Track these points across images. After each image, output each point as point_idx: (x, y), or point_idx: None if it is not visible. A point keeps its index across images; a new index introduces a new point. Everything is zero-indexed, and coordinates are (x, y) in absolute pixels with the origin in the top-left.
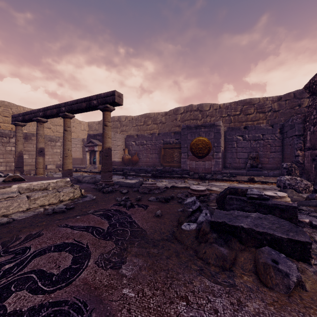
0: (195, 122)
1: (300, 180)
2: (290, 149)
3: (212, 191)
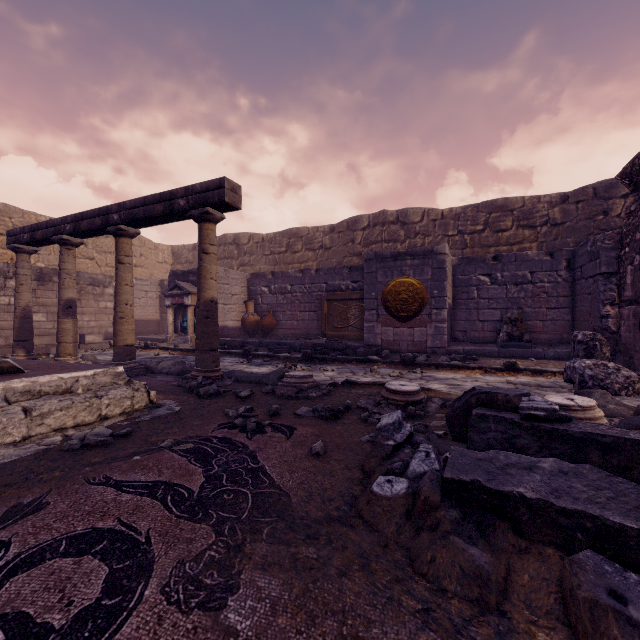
0: (393, 247)
1: (615, 368)
2: (589, 302)
3: (431, 392)
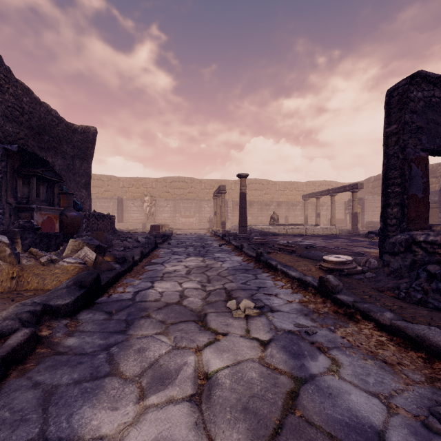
0: None
1: None
2: None
3: None
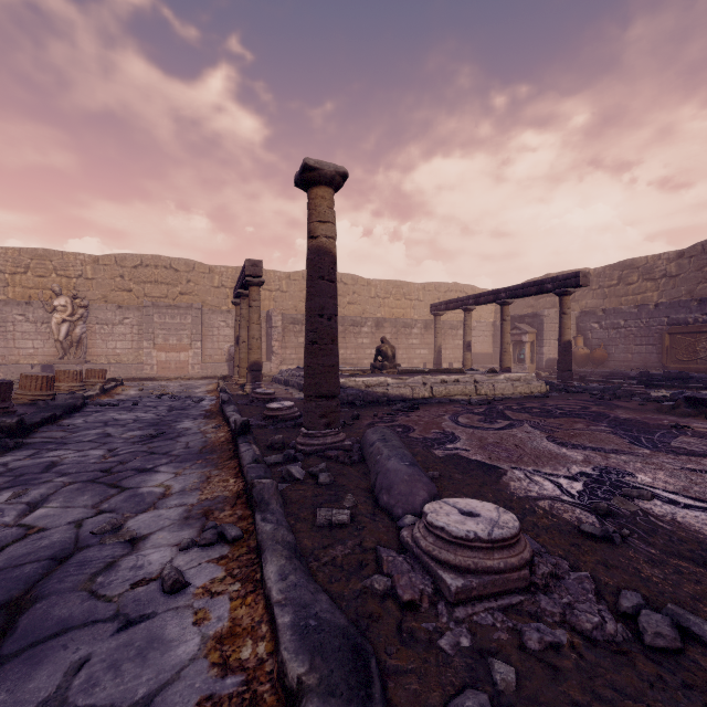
0: None
1: None
2: None
3: None
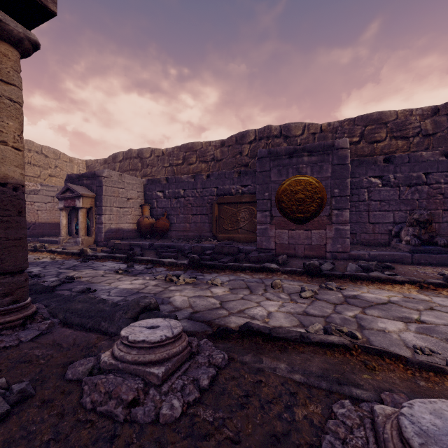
0: None
1: None
2: None
3: (447, 380)
